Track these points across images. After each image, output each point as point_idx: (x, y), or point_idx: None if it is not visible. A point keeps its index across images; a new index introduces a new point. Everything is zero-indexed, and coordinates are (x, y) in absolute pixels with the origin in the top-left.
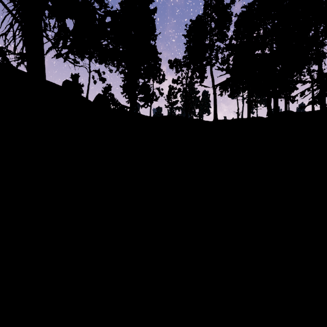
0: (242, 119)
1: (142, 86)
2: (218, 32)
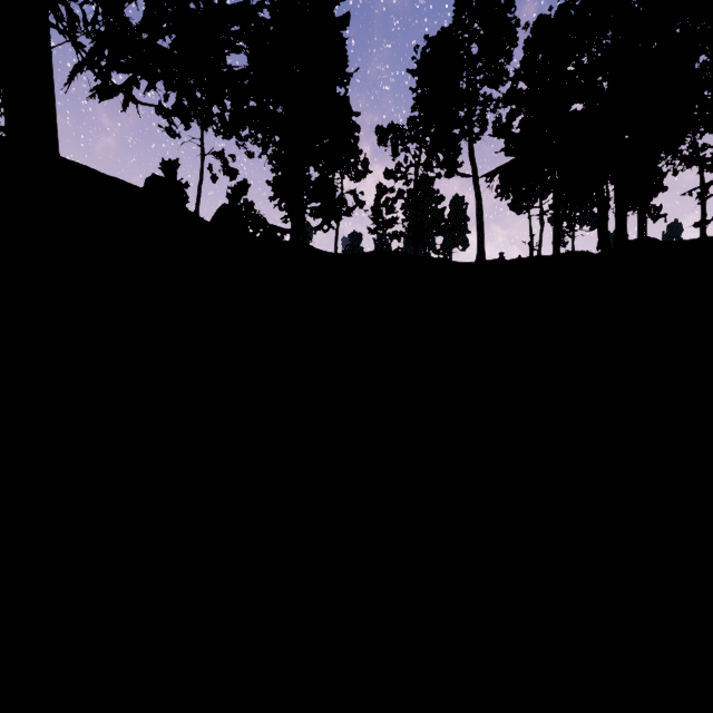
0: (542, 257)
1: (317, 182)
2: (487, 66)
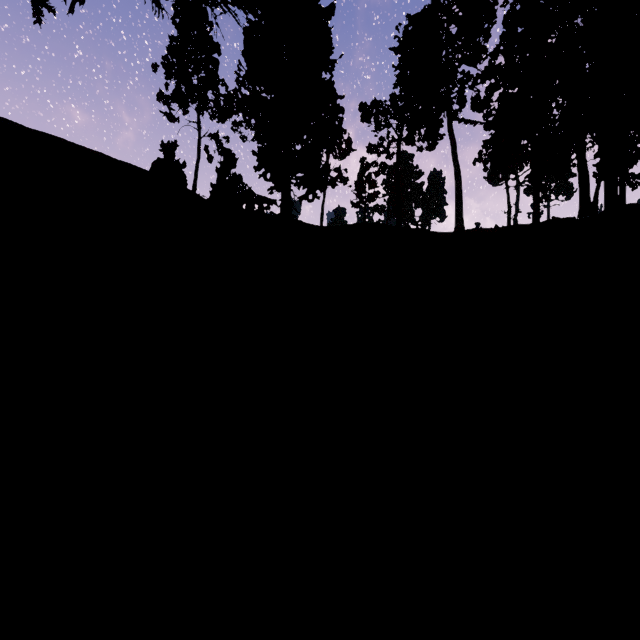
0: (521, 226)
1: (302, 152)
2: (465, 44)
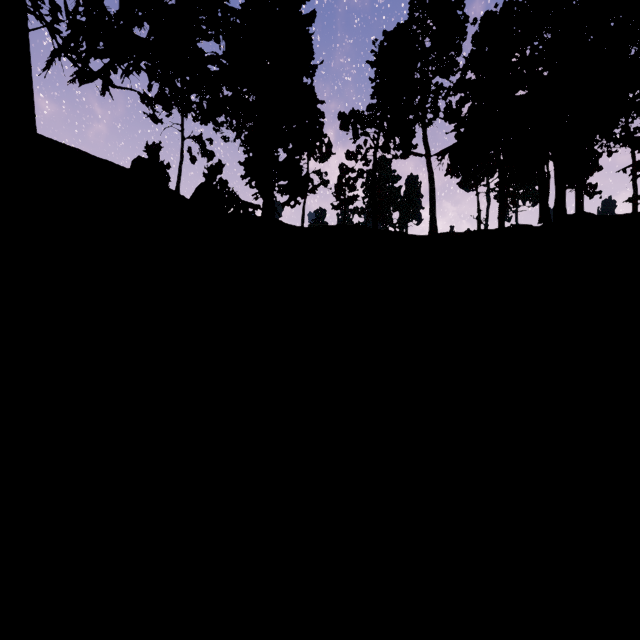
0: (489, 231)
1: (284, 162)
2: (438, 58)
